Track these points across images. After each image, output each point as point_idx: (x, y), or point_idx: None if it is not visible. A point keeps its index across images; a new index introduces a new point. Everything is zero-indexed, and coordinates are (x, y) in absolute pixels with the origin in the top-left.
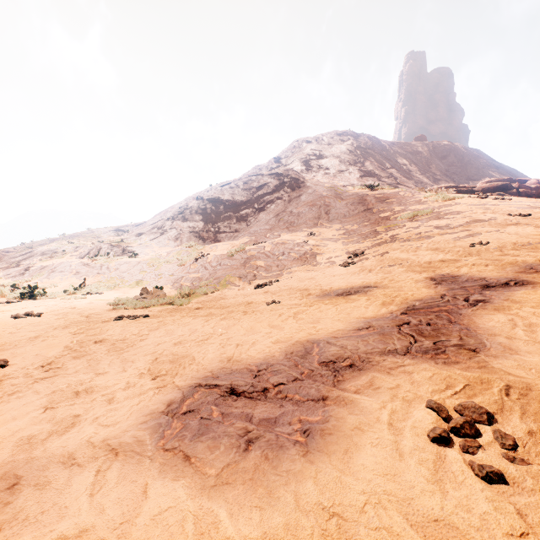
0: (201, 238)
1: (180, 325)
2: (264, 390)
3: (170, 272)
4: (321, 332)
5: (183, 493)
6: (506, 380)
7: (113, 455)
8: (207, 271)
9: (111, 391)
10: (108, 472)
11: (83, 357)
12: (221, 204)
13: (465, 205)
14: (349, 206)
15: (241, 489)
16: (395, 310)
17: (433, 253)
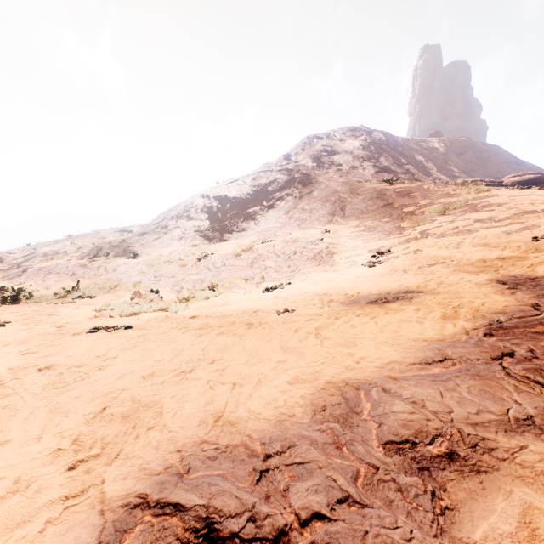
0: (206, 237)
1: (164, 342)
2: (279, 536)
3: (170, 273)
4: (365, 365)
5: None
6: None
7: None
8: (210, 272)
9: None
10: None
11: (2, 399)
12: (228, 202)
13: (505, 196)
14: (367, 201)
15: None
16: (470, 328)
17: (483, 249)
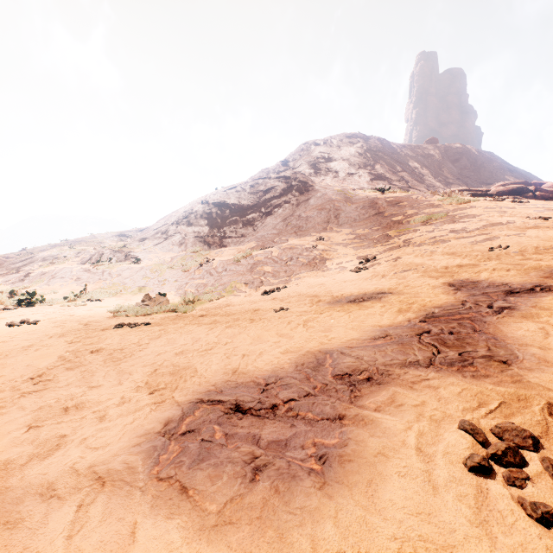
0: (206, 243)
1: (183, 333)
2: (273, 407)
3: (173, 278)
4: (334, 342)
5: (177, 536)
6: (547, 397)
7: (99, 485)
8: (212, 277)
9: (104, 407)
10: (91, 507)
11: (77, 368)
12: (227, 208)
13: (481, 208)
14: (360, 210)
15: (247, 531)
16: (413, 317)
17: (449, 258)
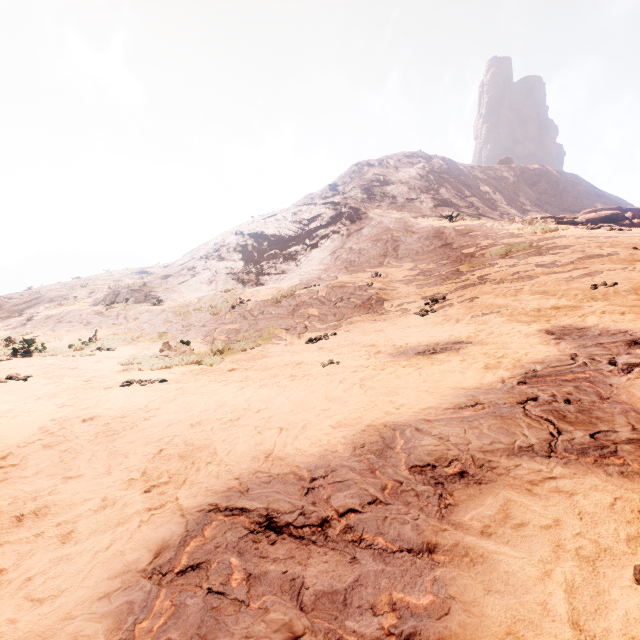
0: (240, 281)
1: (205, 394)
2: (322, 522)
3: (200, 322)
4: (404, 411)
5: None
6: None
7: None
8: (246, 321)
9: (74, 515)
10: None
11: (57, 445)
12: (265, 240)
13: (572, 237)
14: (423, 240)
15: None
16: (507, 376)
17: (540, 298)
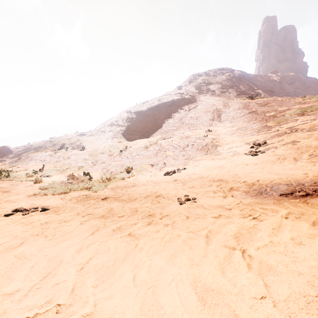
0: (128, 137)
1: (55, 238)
2: None
3: (102, 160)
4: None
5: None
6: None
7: None
8: (128, 159)
9: None
10: None
11: None
12: (142, 115)
13: None
14: (236, 110)
15: None
16: None
17: None
